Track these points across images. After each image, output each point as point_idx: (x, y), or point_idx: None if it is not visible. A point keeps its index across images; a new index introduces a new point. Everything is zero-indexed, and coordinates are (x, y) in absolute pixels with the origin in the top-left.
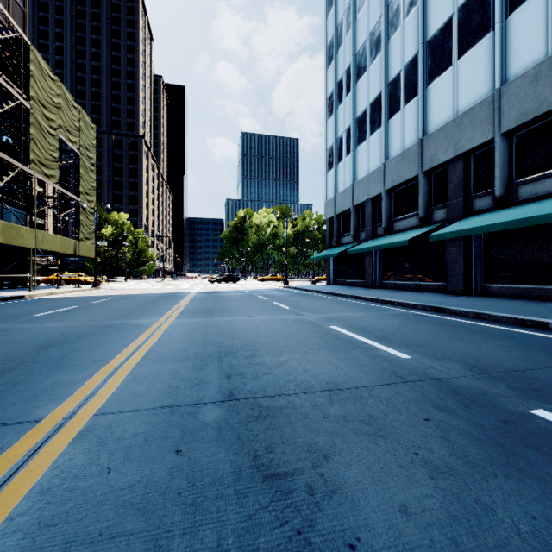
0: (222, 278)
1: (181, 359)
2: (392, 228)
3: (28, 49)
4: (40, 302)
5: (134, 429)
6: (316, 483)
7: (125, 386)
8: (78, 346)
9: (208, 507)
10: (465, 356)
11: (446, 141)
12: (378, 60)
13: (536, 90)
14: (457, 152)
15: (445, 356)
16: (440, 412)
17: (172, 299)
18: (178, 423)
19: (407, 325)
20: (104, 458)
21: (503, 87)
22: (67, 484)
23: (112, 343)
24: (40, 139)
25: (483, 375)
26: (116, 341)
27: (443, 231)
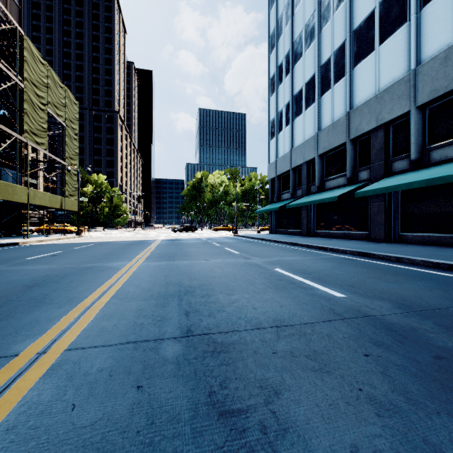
0: (183, 228)
1: (146, 297)
2: (323, 186)
3: (22, 38)
4: (31, 248)
5: (100, 365)
6: (269, 421)
7: (95, 323)
8: (58, 286)
9: (165, 447)
10: (392, 295)
11: (369, 114)
12: (312, 47)
13: (446, 70)
14: (379, 122)
15: (375, 295)
16: (377, 348)
17: (141, 245)
18: (141, 358)
19: (339, 268)
20: (70, 394)
21: (417, 68)
22: (32, 421)
23: (88, 283)
24: (32, 113)
25: (411, 313)
26: (91, 281)
27: (367, 189)
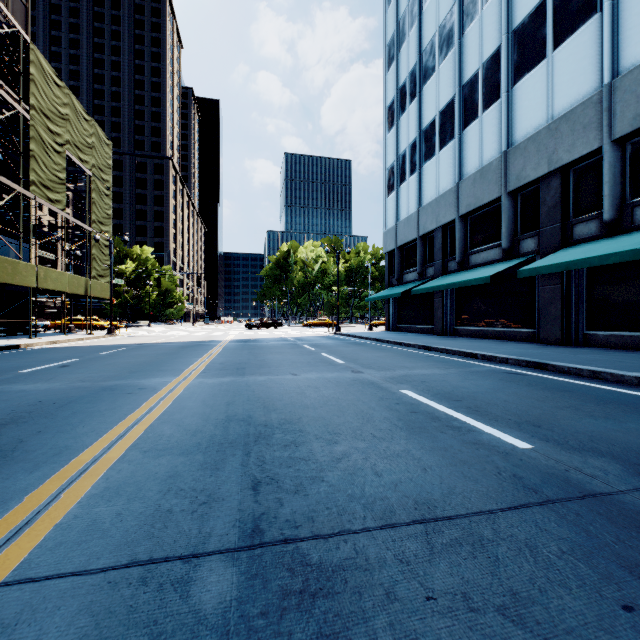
0: (262, 322)
1: (188, 448)
2: (467, 262)
3: (27, 48)
4: (36, 353)
5: (58, 634)
6: None
7: (84, 508)
8: (48, 423)
9: None
10: (614, 445)
11: (537, 153)
12: (449, 58)
13: None
14: (552, 166)
15: (584, 445)
16: None
17: (198, 350)
18: (149, 612)
19: (505, 389)
20: None
21: (614, 82)
22: None
23: (98, 418)
24: (43, 156)
25: None
26: (106, 414)
27: (537, 265)
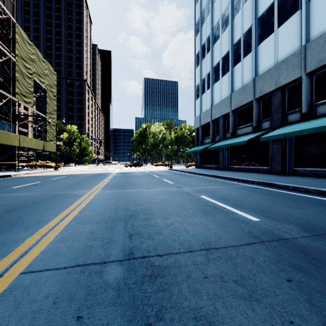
0: (132, 164)
1: (98, 221)
2: (235, 133)
3: (14, 25)
4: (19, 179)
5: (48, 290)
6: None
7: (53, 245)
8: (30, 210)
9: None
10: (298, 219)
11: (270, 79)
12: (227, 31)
13: None
14: (277, 86)
15: (284, 219)
16: (297, 272)
17: (101, 177)
18: (86, 282)
19: (251, 195)
20: None
21: (307, 44)
22: None
23: (54, 208)
24: (22, 80)
25: (317, 236)
26: (58, 206)
27: (269, 135)
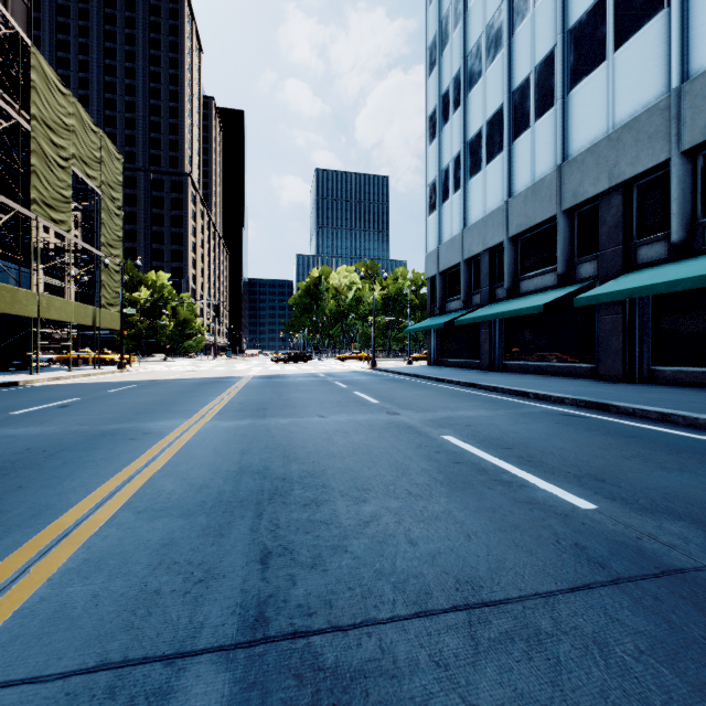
0: (290, 356)
1: (190, 508)
2: (517, 289)
3: (28, 52)
4: (35, 391)
5: None
6: None
7: (54, 587)
8: (32, 475)
9: None
10: (693, 505)
11: (597, 167)
12: (498, 62)
13: None
14: (613, 181)
15: (657, 505)
16: None
17: (217, 387)
18: None
19: (561, 434)
20: None
21: (684, 85)
22: None
23: (91, 470)
24: (46, 172)
25: None
26: (101, 464)
27: (596, 292)
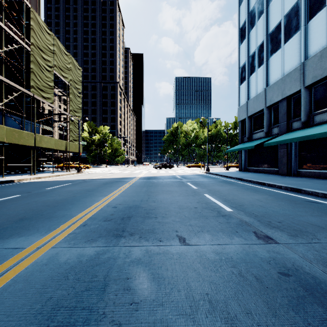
0: (162, 165)
1: None
2: (312, 120)
3: (30, 12)
4: (10, 187)
5: None
6: None
7: None
8: None
9: None
10: None
11: None
12: None
13: None
14: None
15: None
16: None
17: (112, 186)
18: None
19: None
20: None
21: None
22: None
23: None
24: (39, 72)
25: None
26: None
27: None
